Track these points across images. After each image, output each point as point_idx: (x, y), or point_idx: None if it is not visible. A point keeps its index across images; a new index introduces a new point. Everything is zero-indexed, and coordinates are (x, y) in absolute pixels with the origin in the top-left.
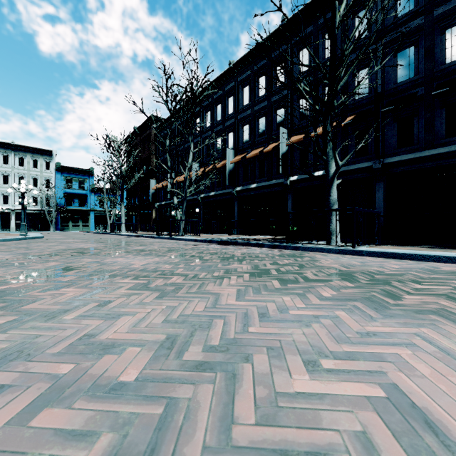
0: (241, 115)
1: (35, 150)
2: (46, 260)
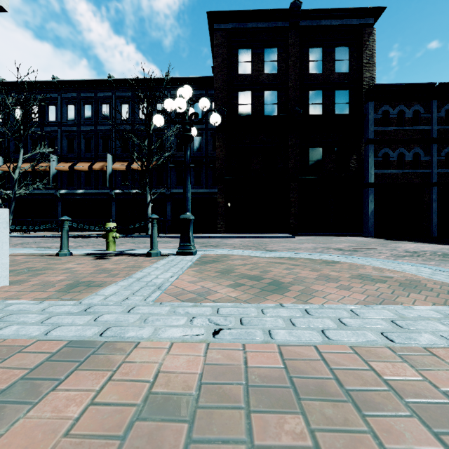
0: (65, 128)
1: None
2: None
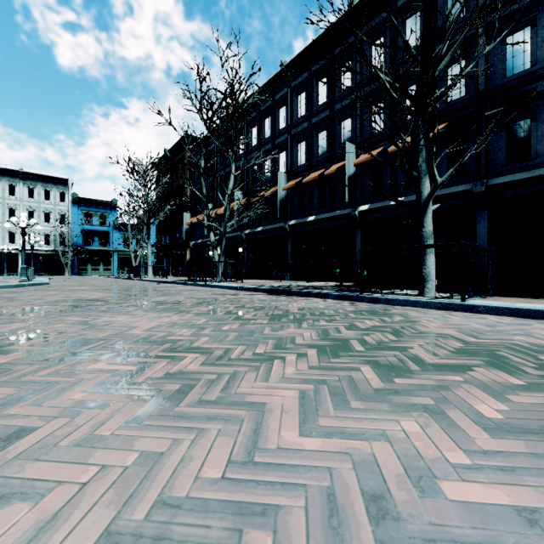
0: (295, 130)
1: (48, 179)
2: (14, 319)
